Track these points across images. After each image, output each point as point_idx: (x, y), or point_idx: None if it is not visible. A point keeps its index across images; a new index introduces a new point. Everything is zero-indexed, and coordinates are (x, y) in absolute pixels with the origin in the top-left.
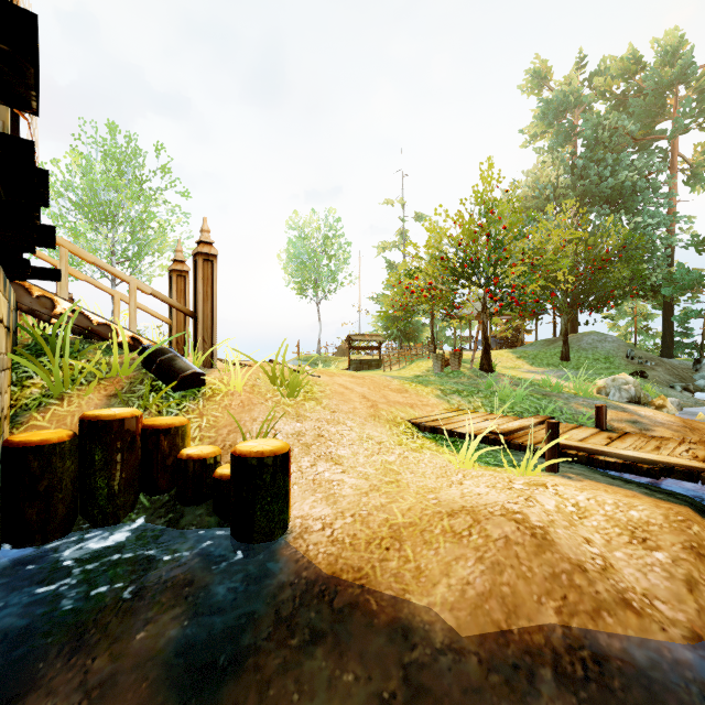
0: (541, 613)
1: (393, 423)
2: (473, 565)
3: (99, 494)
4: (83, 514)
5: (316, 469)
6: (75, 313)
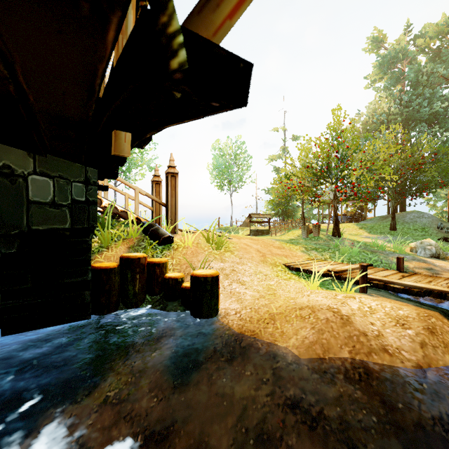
0: (341, 352)
1: (274, 265)
2: (309, 330)
3: (129, 293)
4: (122, 302)
5: (232, 287)
6: (111, 206)
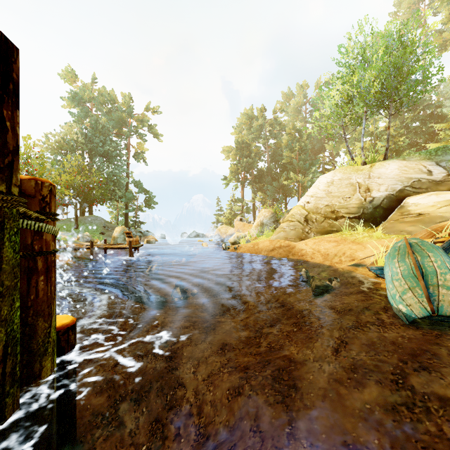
0: None
1: None
2: None
3: None
4: None
5: None
6: None
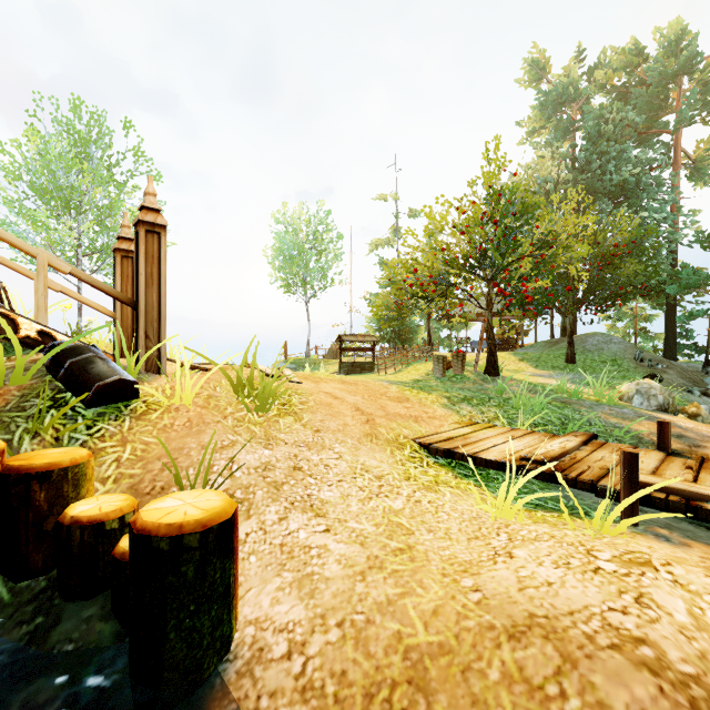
0: None
1: (396, 445)
2: None
3: None
4: None
5: (287, 526)
6: None
